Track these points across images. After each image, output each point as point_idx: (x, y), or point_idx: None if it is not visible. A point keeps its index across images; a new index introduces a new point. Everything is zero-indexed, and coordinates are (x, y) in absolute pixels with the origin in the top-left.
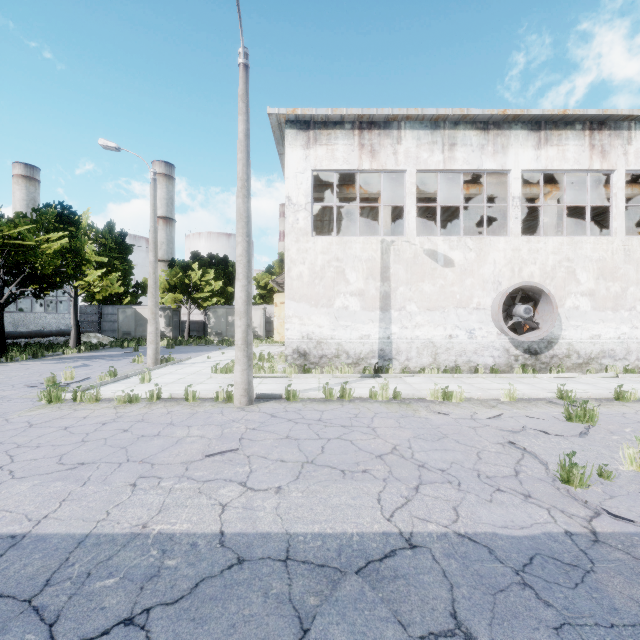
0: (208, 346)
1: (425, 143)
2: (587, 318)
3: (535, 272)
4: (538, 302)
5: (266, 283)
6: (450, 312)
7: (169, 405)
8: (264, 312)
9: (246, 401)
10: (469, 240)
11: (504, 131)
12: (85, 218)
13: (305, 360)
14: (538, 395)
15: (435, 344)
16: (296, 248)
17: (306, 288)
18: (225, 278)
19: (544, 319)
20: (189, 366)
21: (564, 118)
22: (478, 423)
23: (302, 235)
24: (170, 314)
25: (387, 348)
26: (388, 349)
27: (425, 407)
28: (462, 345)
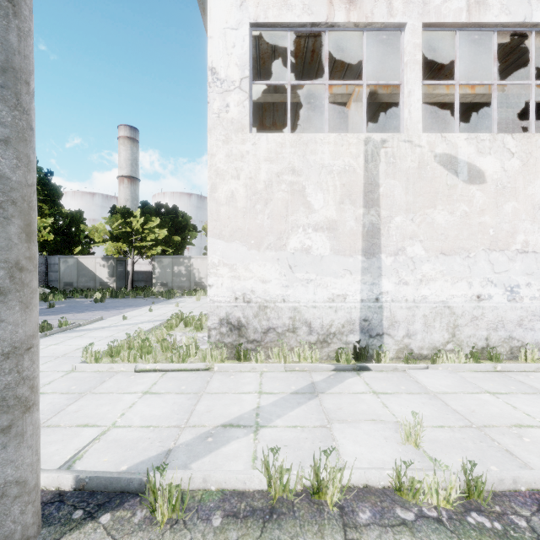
0: (145, 299)
1: None
2: None
3: None
4: None
5: None
6: (478, 257)
7: None
8: None
9: None
10: (510, 139)
11: None
12: None
13: (239, 336)
14: None
15: (453, 310)
16: (225, 152)
17: (241, 218)
18: (173, 227)
19: None
20: (78, 336)
21: None
22: None
23: (235, 131)
24: (113, 264)
25: (374, 316)
26: (376, 318)
27: None
28: (498, 312)
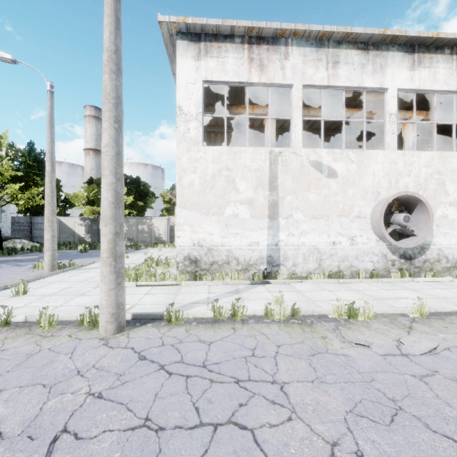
0: None
1: (311, 60)
2: (454, 226)
3: (410, 183)
4: (412, 211)
5: (170, 199)
6: (334, 220)
7: (12, 336)
8: (168, 222)
9: (113, 329)
10: (351, 153)
11: (382, 52)
12: (4, 138)
13: (196, 267)
14: (445, 308)
15: (320, 250)
16: (187, 157)
17: (197, 196)
18: (137, 194)
19: (419, 227)
20: (86, 272)
21: (436, 42)
22: (419, 366)
23: (193, 144)
24: (89, 223)
25: (275, 254)
26: (276, 255)
27: (333, 331)
28: (344, 251)
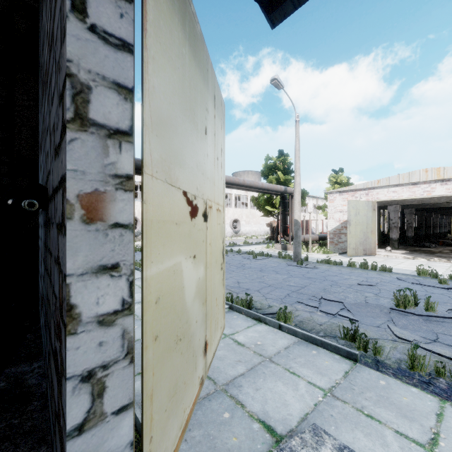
0: None
1: None
2: None
3: (136, 212)
4: (137, 221)
5: None
6: None
7: None
8: None
9: None
10: None
11: None
12: None
13: None
14: None
15: None
16: None
17: None
18: None
19: (138, 226)
20: None
21: None
22: None
23: None
24: None
25: None
26: None
27: None
28: None
